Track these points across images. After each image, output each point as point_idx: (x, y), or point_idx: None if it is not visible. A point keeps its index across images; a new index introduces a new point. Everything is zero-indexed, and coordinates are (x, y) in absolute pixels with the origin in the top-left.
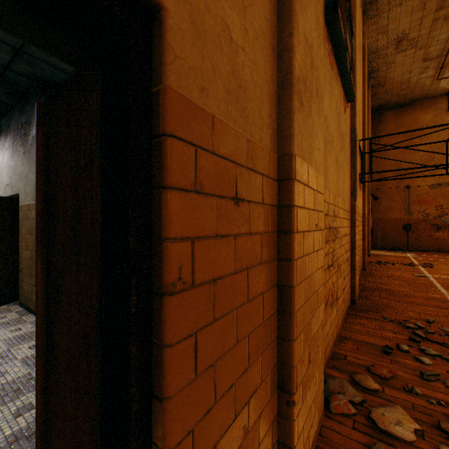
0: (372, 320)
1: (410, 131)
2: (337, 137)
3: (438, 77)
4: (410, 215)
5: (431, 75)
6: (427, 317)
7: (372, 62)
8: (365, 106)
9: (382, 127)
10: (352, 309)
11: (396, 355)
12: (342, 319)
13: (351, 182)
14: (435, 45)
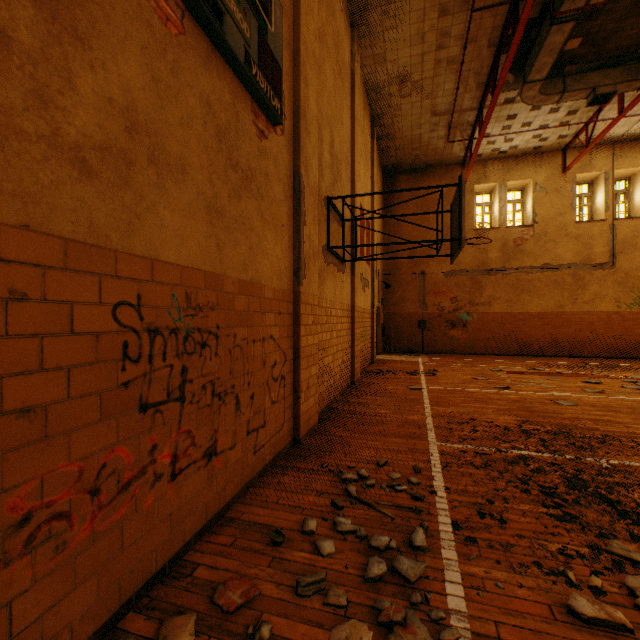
0: (303, 473)
1: (388, 192)
2: (218, 168)
3: (448, 139)
4: (426, 308)
5: (443, 136)
6: (384, 456)
7: (374, 103)
8: (354, 157)
9: (395, 194)
10: (287, 456)
11: (290, 544)
12: (245, 482)
13: (295, 256)
14: (442, 96)
